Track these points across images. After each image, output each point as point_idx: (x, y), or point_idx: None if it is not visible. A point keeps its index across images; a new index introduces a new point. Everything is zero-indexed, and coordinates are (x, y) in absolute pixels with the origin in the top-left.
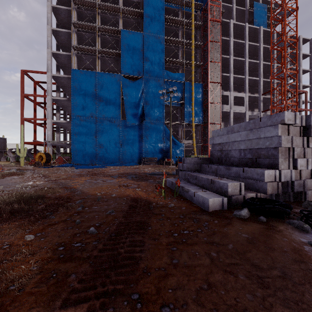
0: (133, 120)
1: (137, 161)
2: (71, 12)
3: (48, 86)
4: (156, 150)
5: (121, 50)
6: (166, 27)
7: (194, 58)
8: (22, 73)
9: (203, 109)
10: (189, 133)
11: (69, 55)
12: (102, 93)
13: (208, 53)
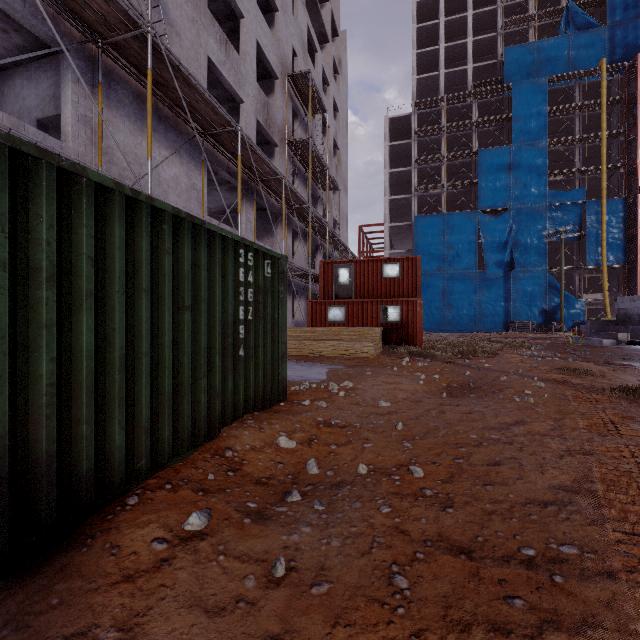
0: (496, 270)
1: (502, 327)
2: (409, 144)
3: (385, 239)
4: (533, 311)
5: (477, 179)
6: (549, 119)
7: (607, 151)
8: (360, 230)
9: (625, 241)
10: (597, 280)
11: (408, 197)
12: (452, 239)
13: (637, 146)
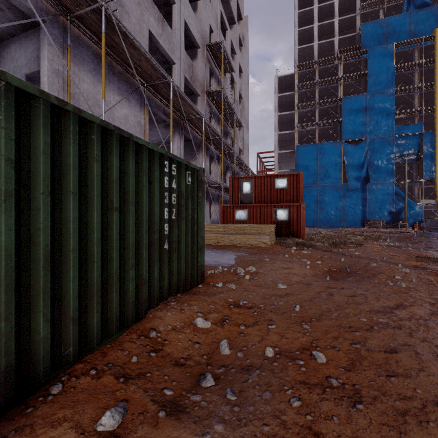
0: (356, 183)
1: (360, 224)
2: (292, 95)
3: (275, 162)
4: (383, 213)
5: (342, 118)
6: (395, 74)
7: None
8: (257, 156)
9: None
10: (431, 190)
11: (291, 132)
12: (323, 161)
13: None
